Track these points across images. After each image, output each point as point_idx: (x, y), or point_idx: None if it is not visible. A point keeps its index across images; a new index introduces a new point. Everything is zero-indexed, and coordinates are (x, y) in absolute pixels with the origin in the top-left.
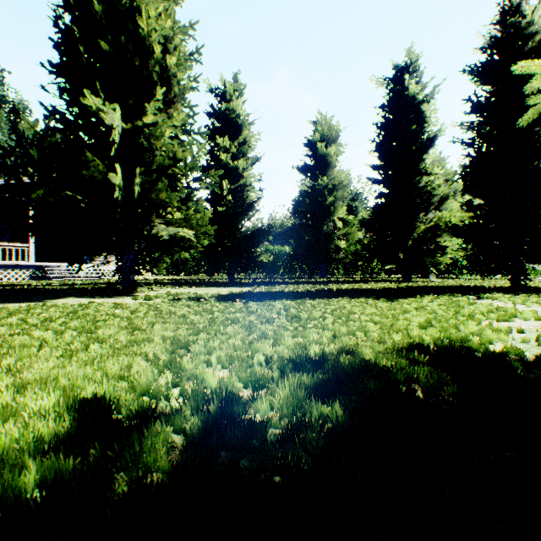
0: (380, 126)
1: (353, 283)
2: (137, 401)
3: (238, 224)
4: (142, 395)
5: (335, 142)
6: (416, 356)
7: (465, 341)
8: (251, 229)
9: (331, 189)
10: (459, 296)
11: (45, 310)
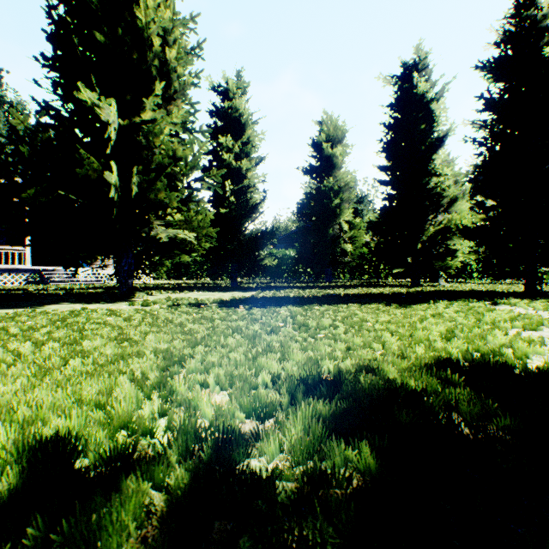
0: (388, 125)
1: (361, 288)
2: (109, 442)
3: (242, 226)
4: (120, 428)
5: (341, 142)
6: (449, 375)
7: (497, 355)
8: (255, 232)
9: (337, 191)
10: (474, 301)
11: (31, 318)
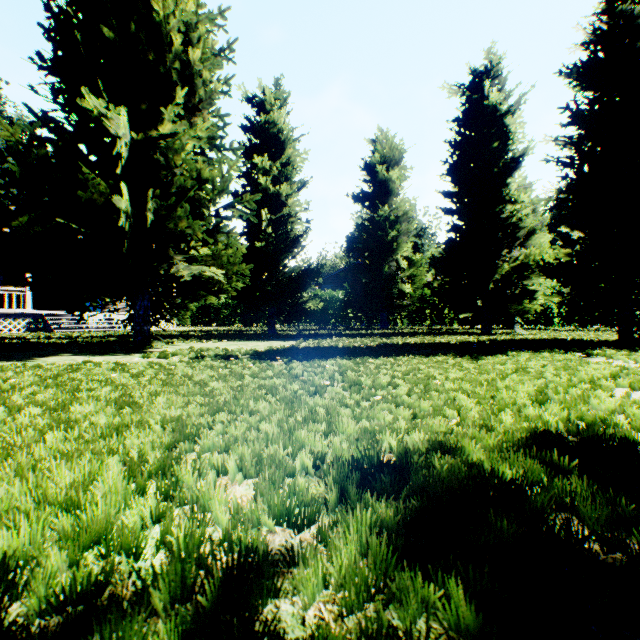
0: (454, 144)
1: (422, 336)
2: (65, 575)
3: (281, 263)
4: (94, 543)
5: (398, 164)
6: (555, 457)
7: (609, 426)
8: (296, 269)
9: (394, 222)
10: (561, 352)
11: (17, 374)
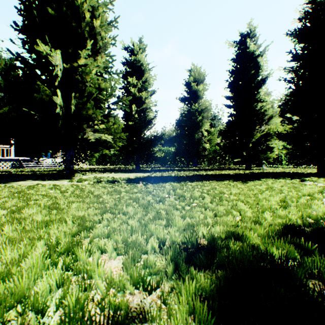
0: (231, 71)
1: (215, 170)
2: None
3: (142, 133)
4: (17, 303)
5: (202, 82)
6: (302, 242)
7: None
8: (150, 136)
9: (200, 112)
10: (288, 179)
11: None
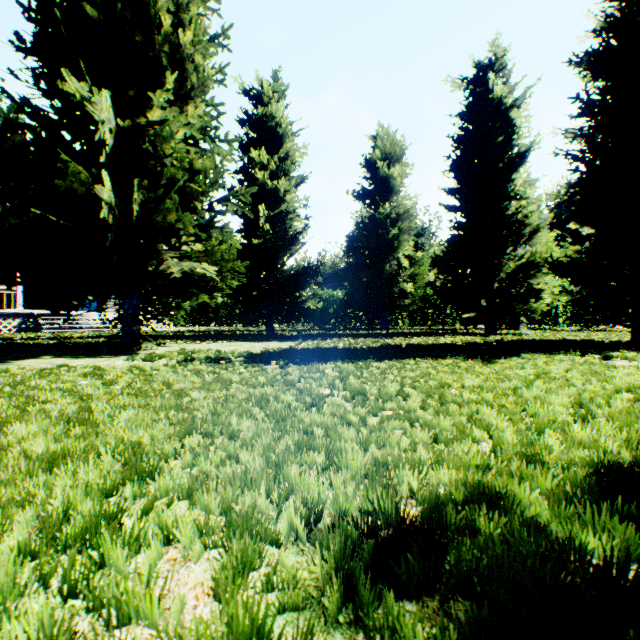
0: (457, 139)
1: (425, 336)
2: None
3: (279, 261)
4: None
5: (399, 161)
6: None
7: None
8: (295, 268)
9: (395, 220)
10: (577, 355)
11: None
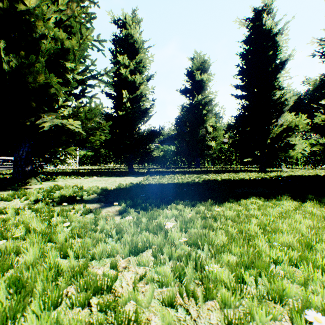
0: (242, 55)
1: (227, 173)
2: None
3: (136, 126)
4: None
5: (206, 72)
6: None
7: None
8: (146, 131)
9: (204, 105)
10: None
11: None
